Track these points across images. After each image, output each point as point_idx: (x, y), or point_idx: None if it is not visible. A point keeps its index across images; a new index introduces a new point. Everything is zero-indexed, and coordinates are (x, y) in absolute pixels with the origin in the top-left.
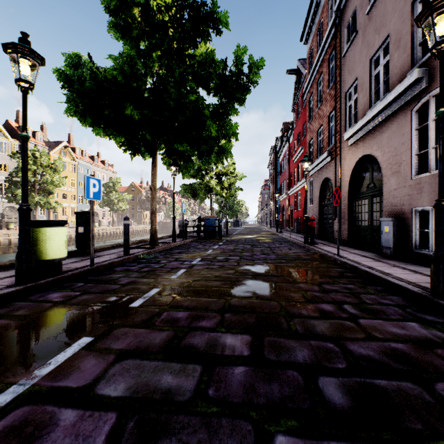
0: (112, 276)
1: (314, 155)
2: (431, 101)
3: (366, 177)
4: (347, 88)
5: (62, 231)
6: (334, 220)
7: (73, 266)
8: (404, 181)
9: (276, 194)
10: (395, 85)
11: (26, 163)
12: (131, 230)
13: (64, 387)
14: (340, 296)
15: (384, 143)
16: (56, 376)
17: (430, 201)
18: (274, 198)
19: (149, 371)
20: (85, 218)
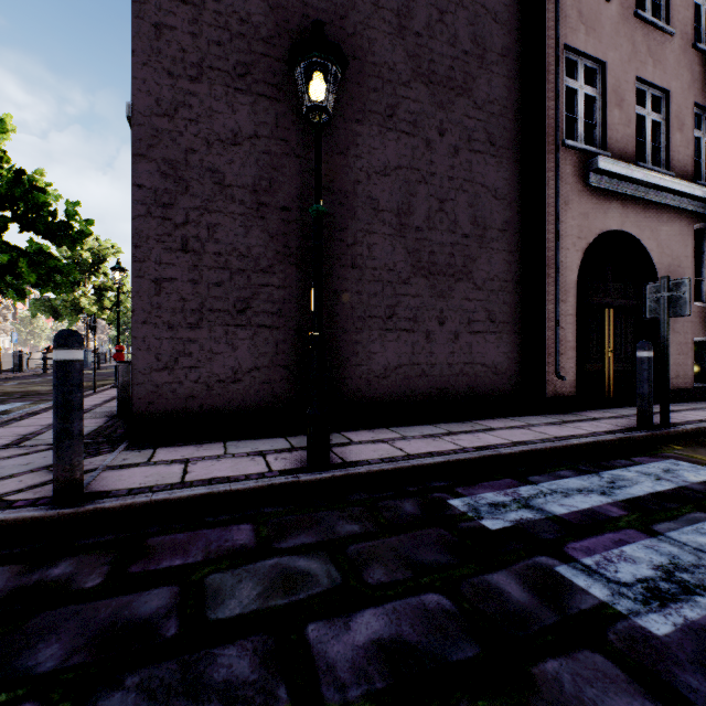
0: None
1: None
2: None
3: None
4: None
5: None
6: None
7: None
8: None
9: None
10: None
11: None
12: None
13: None
14: None
15: None
16: None
17: None
18: None
19: None
20: None
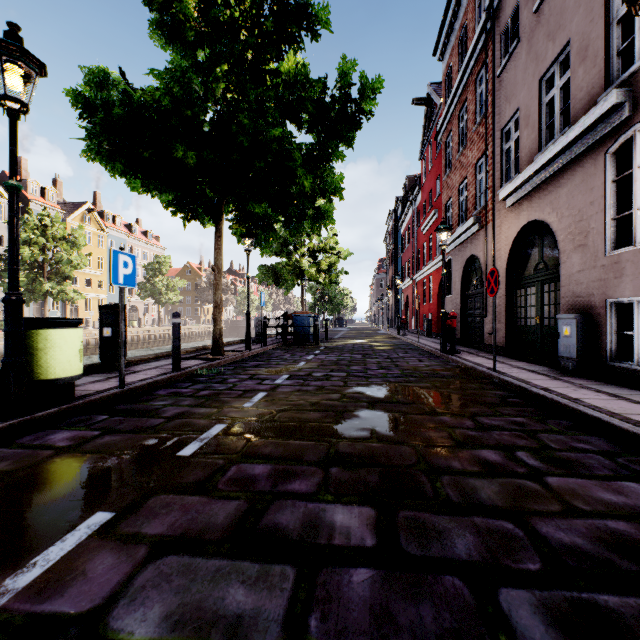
0: (152, 404)
1: (454, 222)
2: (637, 138)
3: (533, 253)
4: (504, 123)
5: (75, 334)
6: (484, 317)
7: (93, 388)
8: (594, 259)
9: (397, 280)
10: (579, 116)
11: (16, 228)
12: (185, 332)
13: (53, 614)
14: (509, 436)
15: (562, 203)
16: (42, 590)
17: (635, 289)
18: (393, 286)
19: (205, 579)
20: (114, 315)
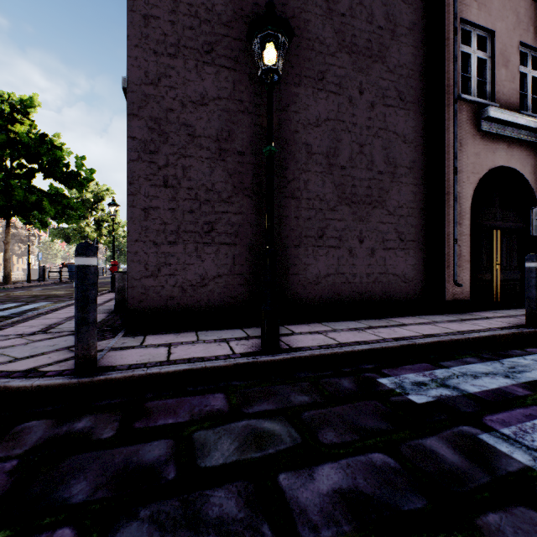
0: None
1: None
2: None
3: None
4: None
5: None
6: None
7: None
8: None
9: None
10: None
11: None
12: None
13: None
14: None
15: None
16: None
17: None
18: None
19: None
20: None
